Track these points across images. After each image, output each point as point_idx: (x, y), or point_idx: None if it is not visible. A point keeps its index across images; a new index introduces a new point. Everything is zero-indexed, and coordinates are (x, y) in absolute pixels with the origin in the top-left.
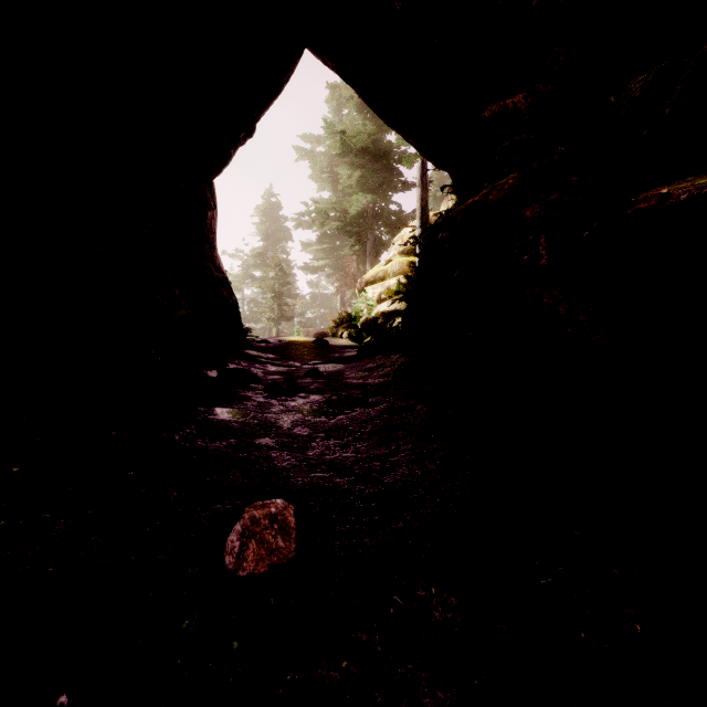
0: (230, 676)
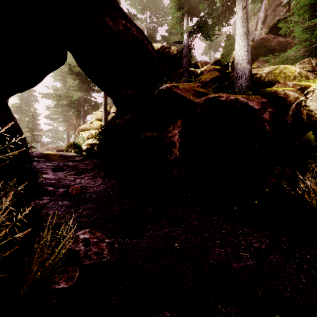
0: (77, 201)
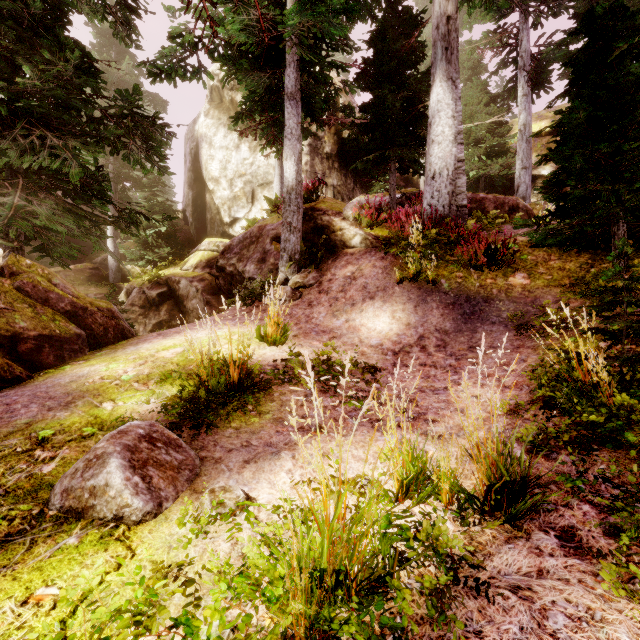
0: None
